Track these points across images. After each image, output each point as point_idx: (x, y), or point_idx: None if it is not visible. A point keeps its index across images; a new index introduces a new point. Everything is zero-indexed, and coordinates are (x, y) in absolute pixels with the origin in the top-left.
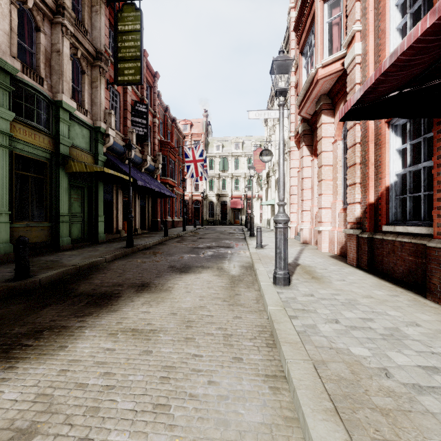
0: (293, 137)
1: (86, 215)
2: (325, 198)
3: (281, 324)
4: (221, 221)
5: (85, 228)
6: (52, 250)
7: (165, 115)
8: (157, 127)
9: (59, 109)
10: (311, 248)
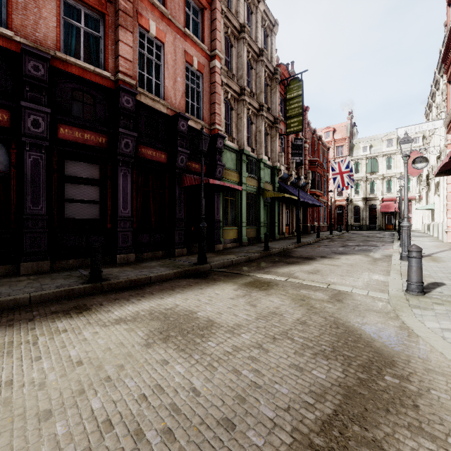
0: (450, 145)
1: (268, 222)
2: None
3: (394, 267)
4: (369, 226)
5: (268, 230)
6: (257, 242)
7: (312, 137)
8: (307, 150)
9: (260, 163)
10: None
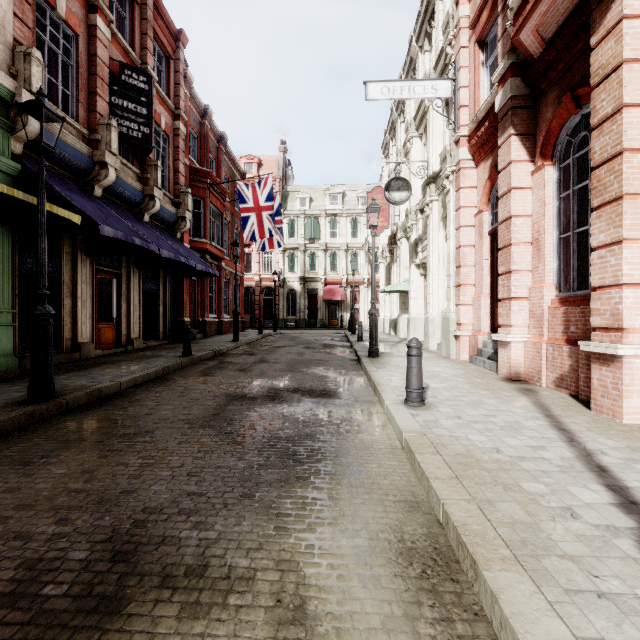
0: (464, 139)
1: None
2: (634, 252)
3: None
4: (308, 322)
5: None
6: None
7: (202, 124)
8: (183, 140)
9: None
10: (562, 402)
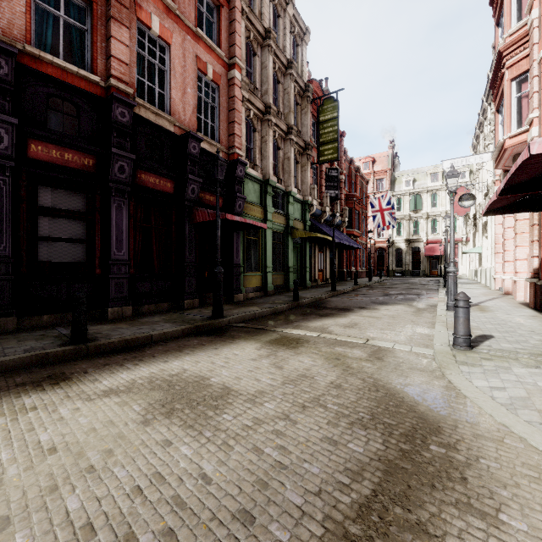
0: (498, 181)
1: (299, 267)
2: (520, 250)
3: (440, 318)
4: (412, 272)
5: (298, 277)
6: (285, 290)
7: (349, 167)
8: (343, 183)
9: (289, 196)
10: (508, 297)
